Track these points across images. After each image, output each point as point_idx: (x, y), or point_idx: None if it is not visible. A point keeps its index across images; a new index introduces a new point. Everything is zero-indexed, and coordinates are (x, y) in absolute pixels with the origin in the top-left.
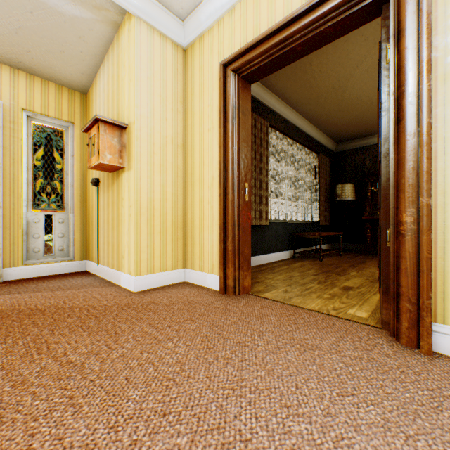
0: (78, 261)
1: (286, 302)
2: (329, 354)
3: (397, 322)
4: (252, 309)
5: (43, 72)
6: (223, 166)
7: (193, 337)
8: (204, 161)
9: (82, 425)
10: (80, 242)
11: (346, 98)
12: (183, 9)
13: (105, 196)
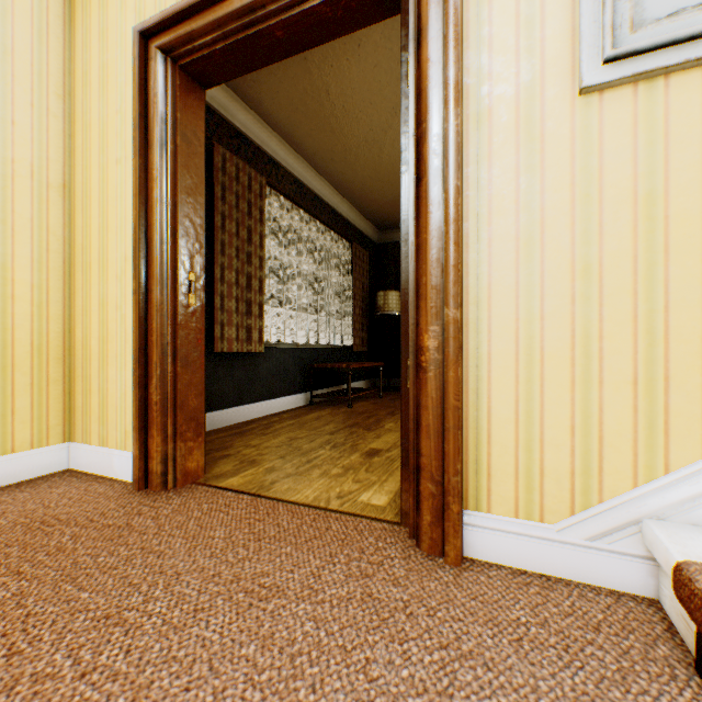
0: None
1: (262, 493)
2: (295, 604)
3: (418, 515)
4: (186, 519)
5: None
6: (141, 235)
7: None
8: (110, 223)
9: None
10: None
11: (386, 161)
12: None
13: None
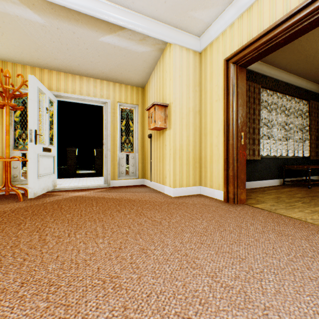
0: (140, 179)
1: (272, 211)
2: (299, 239)
3: None
4: (246, 212)
5: (126, 81)
6: (226, 123)
7: (210, 220)
8: (213, 120)
9: (169, 240)
10: (141, 169)
11: None
12: (199, 31)
13: (155, 144)
